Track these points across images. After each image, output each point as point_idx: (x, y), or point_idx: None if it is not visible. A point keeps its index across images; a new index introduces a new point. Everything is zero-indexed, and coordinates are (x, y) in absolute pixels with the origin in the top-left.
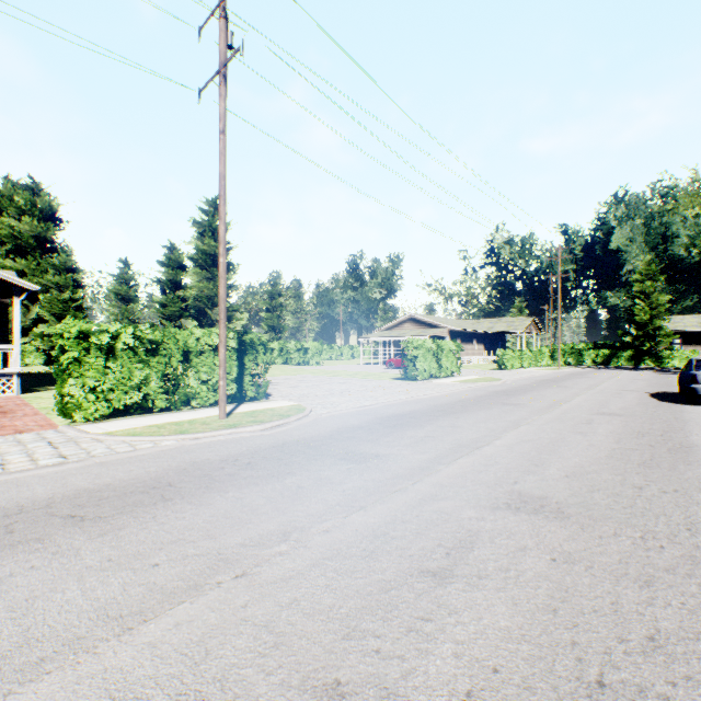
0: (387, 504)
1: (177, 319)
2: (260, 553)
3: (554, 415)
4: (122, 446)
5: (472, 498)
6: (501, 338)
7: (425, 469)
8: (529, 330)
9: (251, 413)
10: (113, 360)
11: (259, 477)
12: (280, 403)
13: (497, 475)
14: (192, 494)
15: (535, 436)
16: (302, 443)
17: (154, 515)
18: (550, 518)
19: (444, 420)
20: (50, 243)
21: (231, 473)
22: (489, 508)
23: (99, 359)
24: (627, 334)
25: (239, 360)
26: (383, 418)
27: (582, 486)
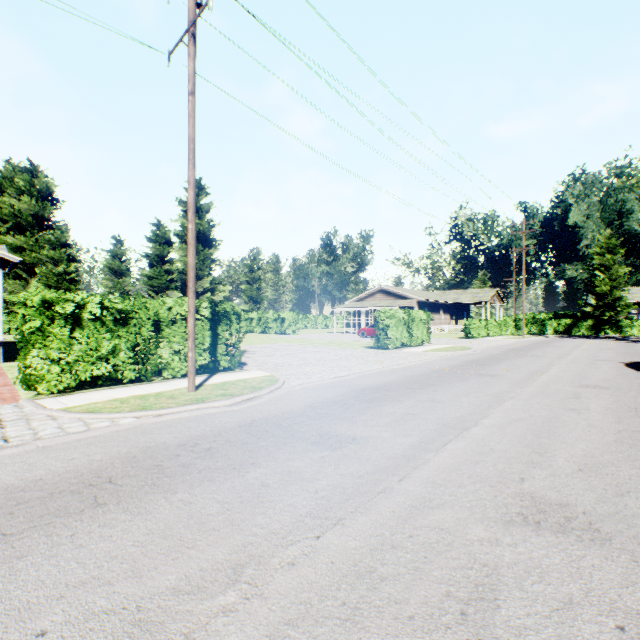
0: (370, 514)
1: (164, 291)
2: (195, 609)
3: (537, 388)
4: (75, 425)
5: (476, 506)
6: (465, 309)
7: (411, 458)
8: (493, 301)
9: (222, 385)
10: (79, 331)
11: (217, 469)
12: (254, 374)
13: (498, 469)
14: (131, 496)
15: (524, 414)
16: (272, 421)
17: (74, 531)
18: (586, 541)
19: (422, 393)
20: (48, 221)
21: (186, 464)
22: (500, 523)
23: (63, 330)
24: (587, 305)
25: (212, 330)
26: (359, 391)
27: (605, 486)
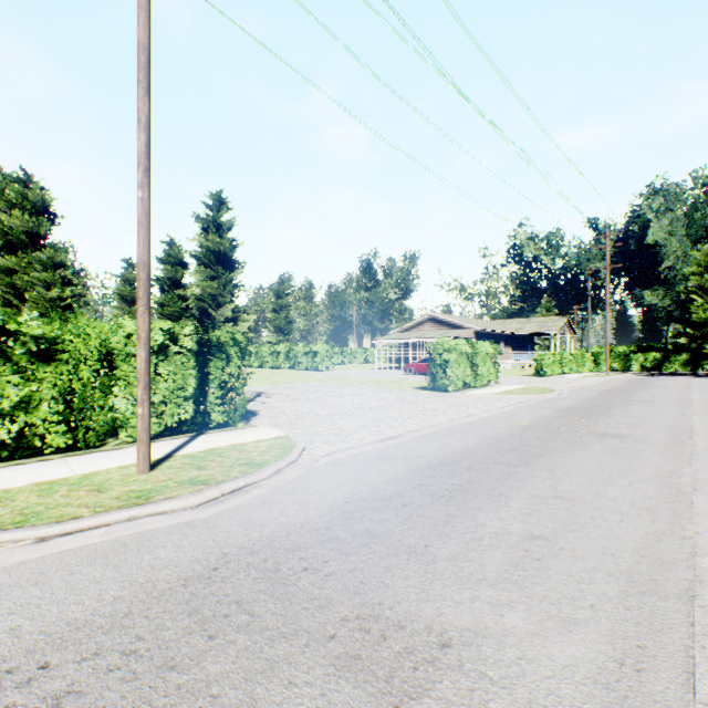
0: None
1: (177, 320)
2: None
3: None
4: None
5: None
6: (529, 341)
7: None
8: (563, 331)
9: (201, 457)
10: None
11: None
12: (260, 433)
13: None
14: None
15: None
16: (261, 559)
17: None
18: None
19: (532, 475)
20: (44, 240)
21: None
22: None
23: None
24: (681, 335)
25: (200, 368)
26: (424, 471)
27: None
